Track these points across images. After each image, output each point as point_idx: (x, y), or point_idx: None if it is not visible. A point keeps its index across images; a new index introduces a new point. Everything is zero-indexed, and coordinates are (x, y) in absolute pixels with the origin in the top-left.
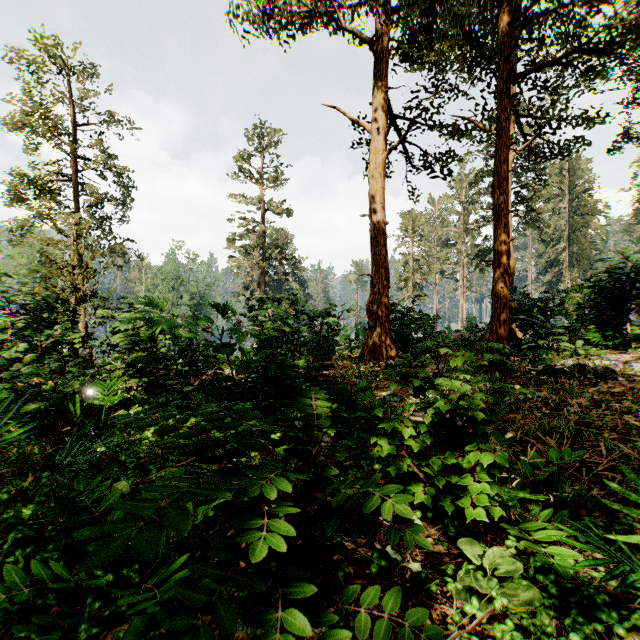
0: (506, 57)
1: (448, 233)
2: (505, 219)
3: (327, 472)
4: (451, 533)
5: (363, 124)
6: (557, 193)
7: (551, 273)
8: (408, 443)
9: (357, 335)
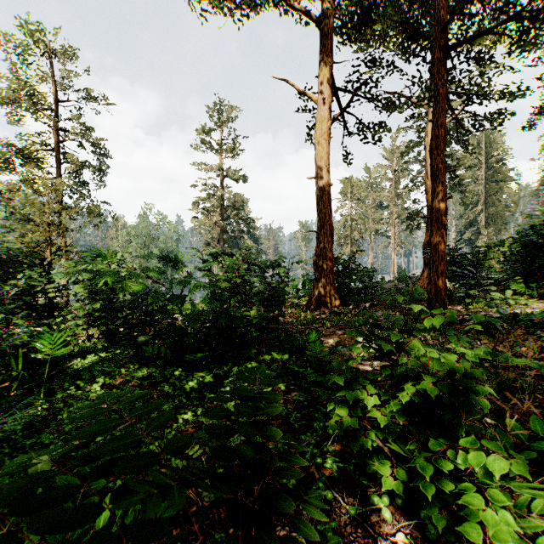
0: (444, 26)
1: (381, 197)
2: (443, 178)
3: (278, 507)
4: (431, 534)
5: (310, 96)
6: (475, 163)
7: (470, 231)
8: (371, 413)
9: (304, 285)
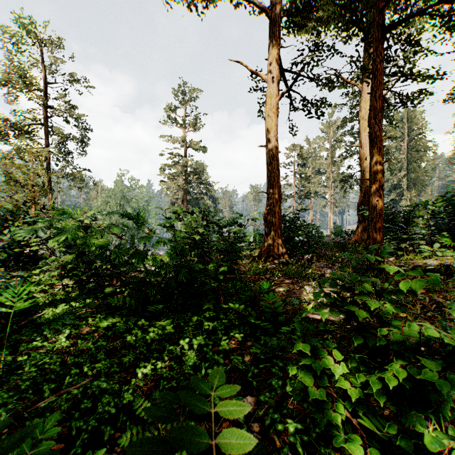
0: (382, 9)
1: (320, 164)
2: (380, 144)
3: None
4: None
5: (261, 74)
6: (399, 135)
7: (395, 193)
8: (339, 383)
9: (255, 239)
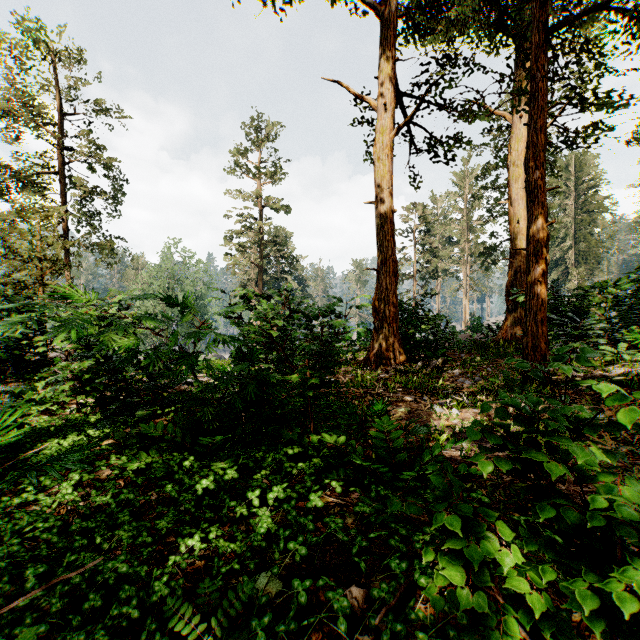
0: None
1: (451, 231)
2: (543, 198)
3: None
4: None
5: (368, 99)
6: (563, 190)
7: (557, 272)
8: (510, 582)
9: (359, 336)
